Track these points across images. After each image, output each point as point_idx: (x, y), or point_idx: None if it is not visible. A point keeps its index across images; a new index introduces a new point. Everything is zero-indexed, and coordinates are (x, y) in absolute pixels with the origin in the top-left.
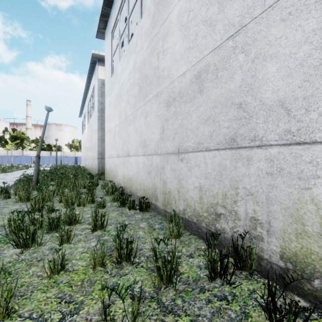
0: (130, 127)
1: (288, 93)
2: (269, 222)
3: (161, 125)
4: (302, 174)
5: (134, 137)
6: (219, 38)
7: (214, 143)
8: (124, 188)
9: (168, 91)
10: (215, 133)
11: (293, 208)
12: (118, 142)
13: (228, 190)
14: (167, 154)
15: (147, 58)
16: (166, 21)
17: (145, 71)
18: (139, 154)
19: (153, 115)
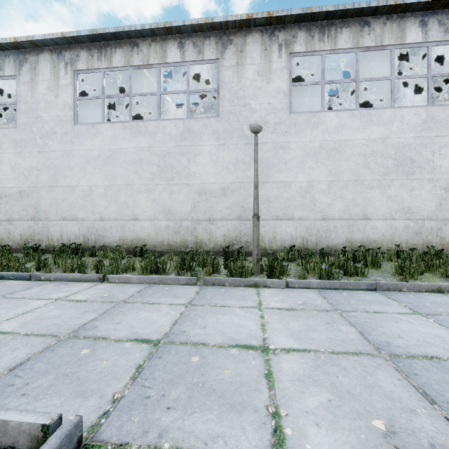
0: None
1: (46, 209)
2: (43, 239)
3: None
4: (49, 227)
5: None
6: (29, 184)
7: (27, 218)
8: None
9: (1, 190)
10: (28, 215)
11: (47, 235)
12: None
13: (32, 233)
14: (1, 221)
15: None
16: (0, 155)
17: None
18: None
19: None
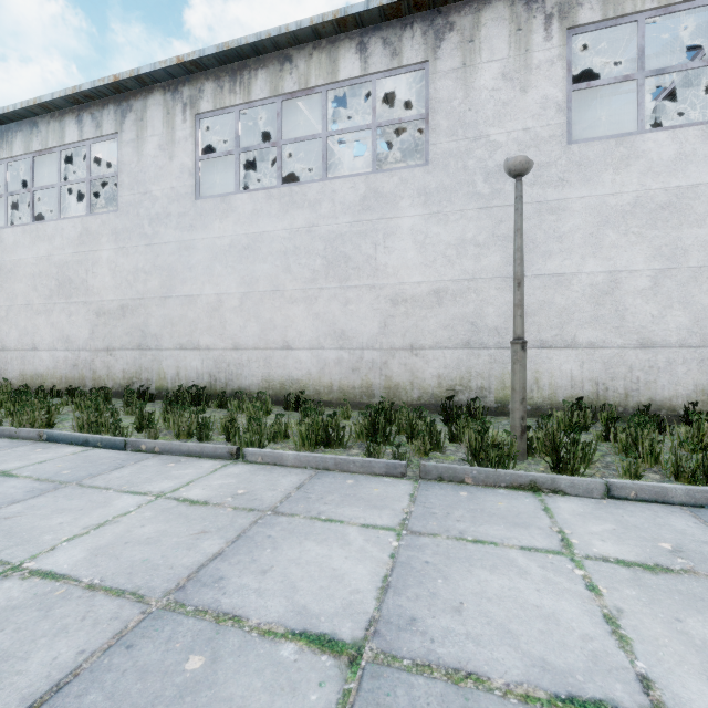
0: (39, 318)
1: (157, 332)
2: (153, 379)
3: (91, 328)
4: (161, 360)
5: (48, 330)
6: (134, 295)
7: (132, 346)
8: (29, 386)
9: (98, 305)
10: (132, 341)
11: (158, 371)
12: (8, 331)
13: (138, 369)
14: (98, 350)
15: (73, 264)
16: (97, 253)
17: (69, 274)
18: (59, 348)
19: (81, 317)
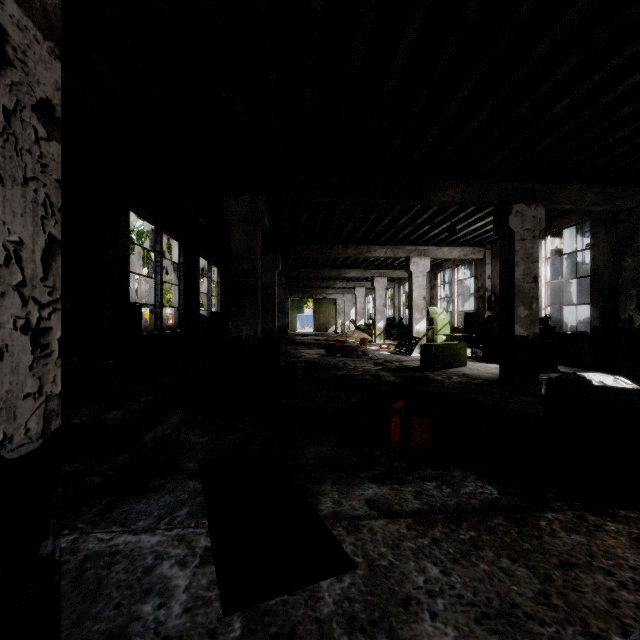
0: None
1: None
2: None
3: None
4: None
5: None
6: None
7: None
8: None
9: None
10: None
11: None
12: None
13: None
14: None
15: None
16: None
17: None
18: None
19: None
